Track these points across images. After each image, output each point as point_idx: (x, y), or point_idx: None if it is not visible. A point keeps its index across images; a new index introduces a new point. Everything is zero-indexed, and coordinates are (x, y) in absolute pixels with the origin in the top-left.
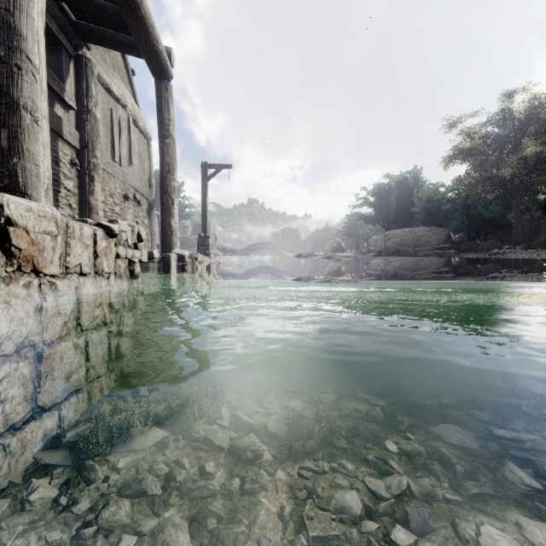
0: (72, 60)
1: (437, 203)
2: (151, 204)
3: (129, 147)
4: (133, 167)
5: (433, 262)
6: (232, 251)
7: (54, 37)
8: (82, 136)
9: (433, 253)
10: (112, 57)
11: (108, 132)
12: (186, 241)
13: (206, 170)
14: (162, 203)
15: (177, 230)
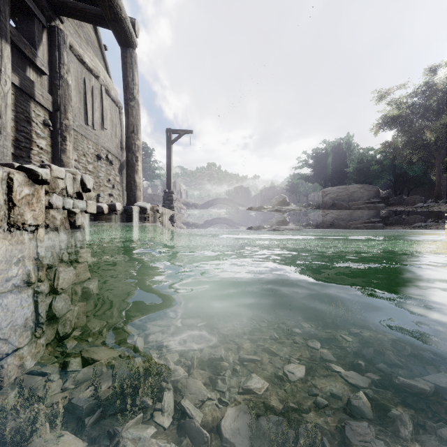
0: (46, 31)
1: (367, 164)
2: (122, 164)
3: (101, 113)
4: (105, 131)
5: (365, 214)
6: (194, 205)
7: (26, 6)
8: (54, 100)
9: (365, 207)
10: (85, 32)
11: (82, 99)
12: (156, 197)
13: (171, 135)
14: (127, 160)
15: (140, 185)
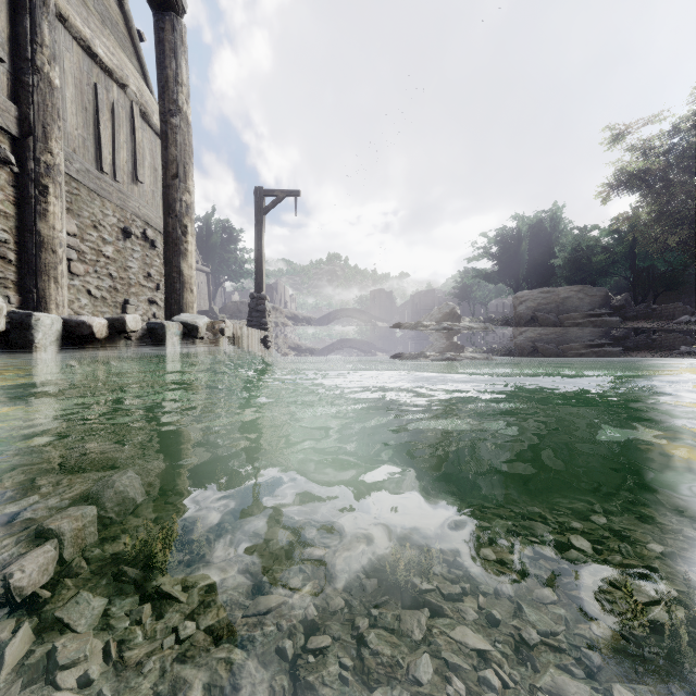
0: None
1: (588, 252)
2: None
3: (133, 153)
4: (142, 187)
5: (589, 334)
6: (306, 320)
7: None
8: (23, 114)
9: (587, 322)
10: (98, 1)
11: (90, 122)
12: (244, 306)
13: (262, 198)
14: (165, 232)
15: (192, 281)
